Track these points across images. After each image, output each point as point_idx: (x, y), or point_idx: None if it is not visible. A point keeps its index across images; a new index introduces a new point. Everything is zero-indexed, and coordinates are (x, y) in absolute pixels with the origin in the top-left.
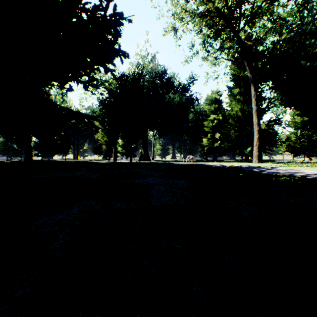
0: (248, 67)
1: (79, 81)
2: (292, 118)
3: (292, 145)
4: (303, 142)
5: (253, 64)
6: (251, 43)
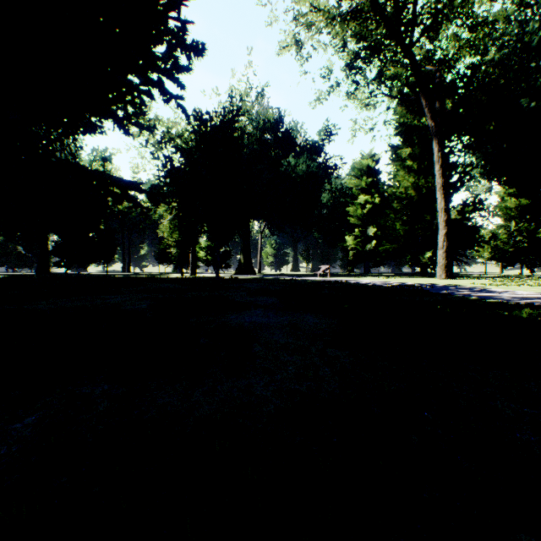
0: (428, 108)
1: (110, 116)
2: (501, 201)
3: (502, 247)
4: (521, 242)
5: (437, 103)
6: (433, 68)
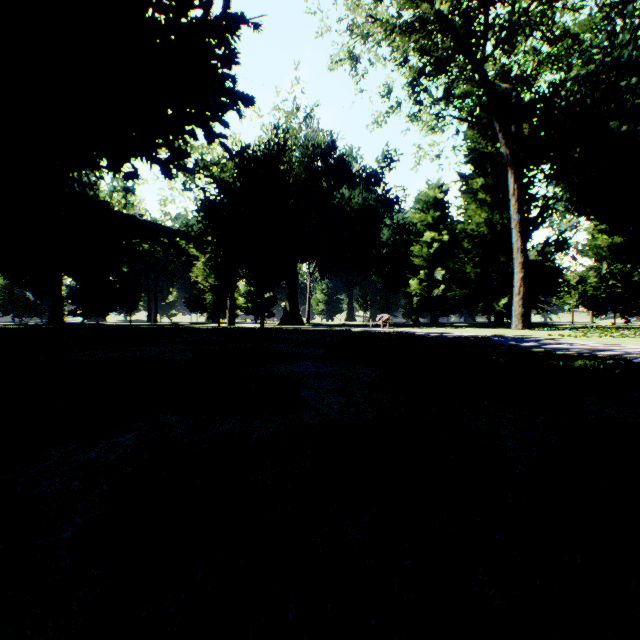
0: (502, 133)
1: (153, 159)
2: (591, 239)
3: (592, 293)
4: (614, 287)
5: (513, 127)
6: (509, 86)
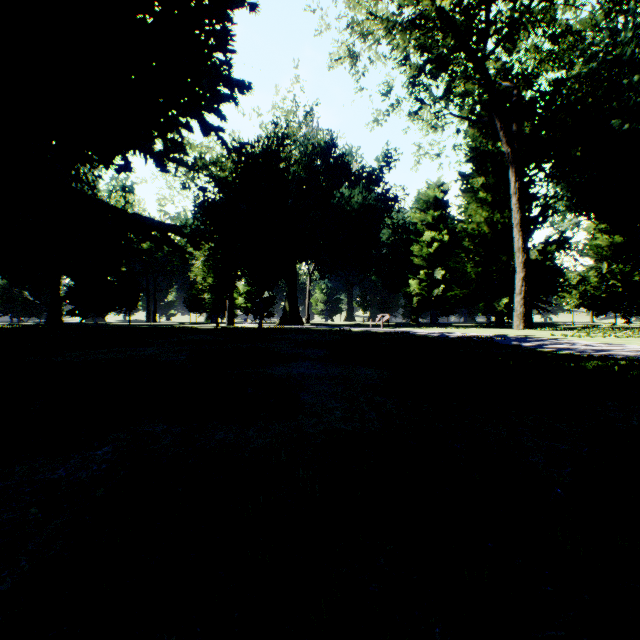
0: (503, 132)
1: (146, 152)
2: (591, 238)
3: (592, 293)
4: (614, 287)
5: (514, 126)
6: (510, 84)
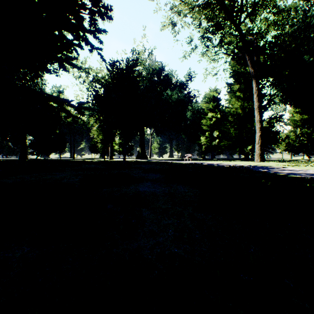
0: (250, 61)
1: (54, 59)
2: (291, 116)
3: (292, 143)
4: (303, 140)
5: (255, 58)
6: (252, 38)
